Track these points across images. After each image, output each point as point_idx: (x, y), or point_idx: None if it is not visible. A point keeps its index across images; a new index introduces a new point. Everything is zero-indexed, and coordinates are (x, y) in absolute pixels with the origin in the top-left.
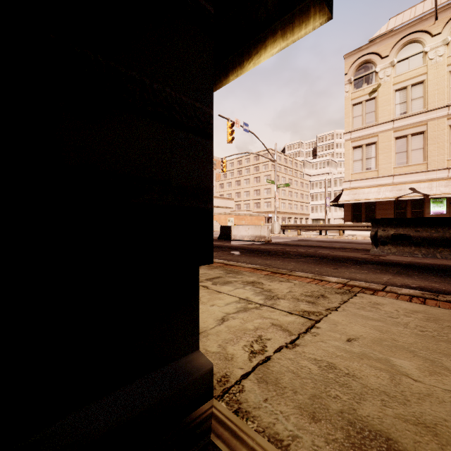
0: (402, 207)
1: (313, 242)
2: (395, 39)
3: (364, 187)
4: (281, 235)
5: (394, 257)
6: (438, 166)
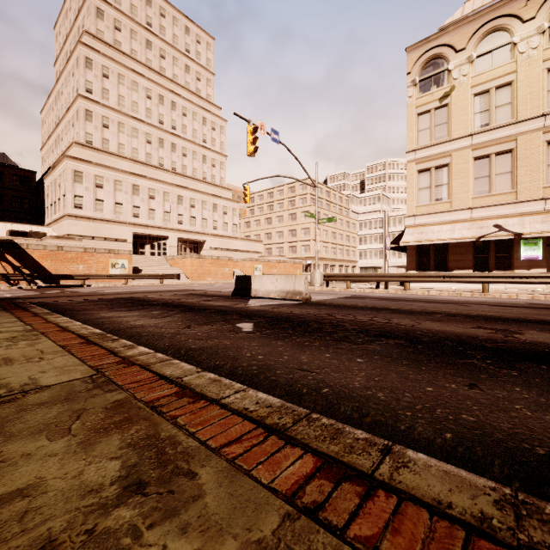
0: (483, 251)
1: (372, 299)
2: (474, 27)
3: (433, 223)
4: (324, 289)
5: (540, 335)
6: (531, 196)
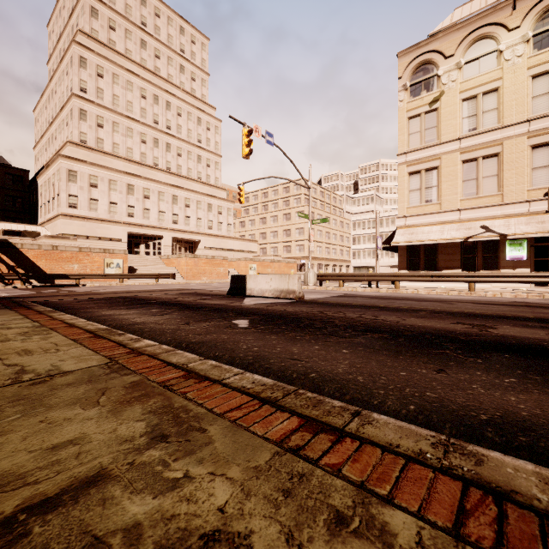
0: (471, 251)
1: (363, 298)
2: (462, 34)
3: (423, 224)
4: (317, 288)
5: (512, 330)
6: (516, 198)
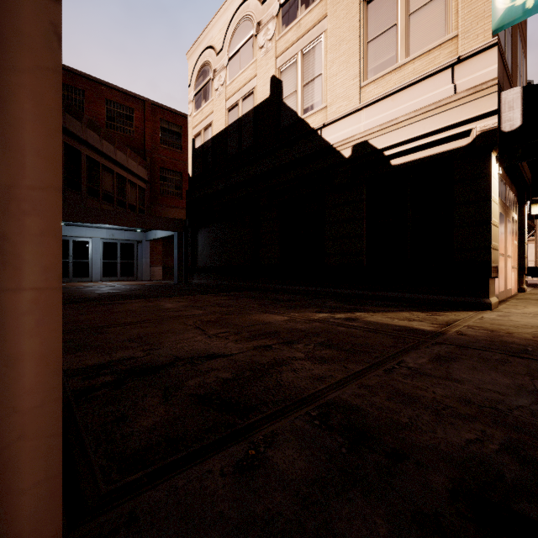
0: None
1: None
2: None
3: None
4: None
5: None
6: None
